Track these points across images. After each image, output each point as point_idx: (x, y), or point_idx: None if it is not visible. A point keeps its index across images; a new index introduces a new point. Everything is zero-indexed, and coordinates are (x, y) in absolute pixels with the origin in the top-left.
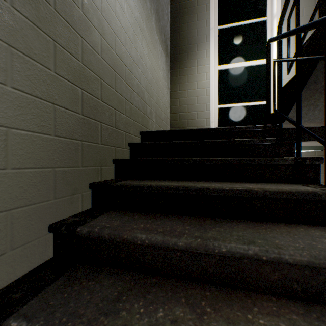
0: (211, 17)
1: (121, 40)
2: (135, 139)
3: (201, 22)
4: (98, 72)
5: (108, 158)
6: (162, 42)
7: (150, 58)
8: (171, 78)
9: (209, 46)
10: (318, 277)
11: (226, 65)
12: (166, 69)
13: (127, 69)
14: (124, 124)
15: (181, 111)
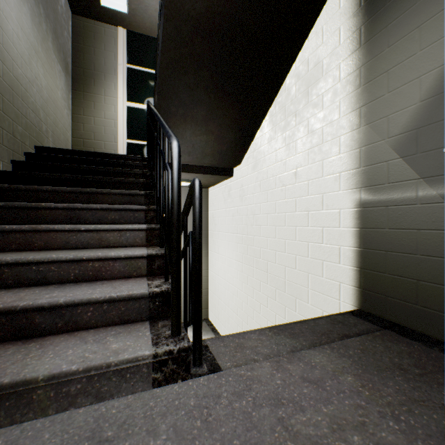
0: (119, 53)
1: (18, 64)
2: (31, 151)
3: (110, 53)
4: (0, 90)
5: (8, 157)
6: (62, 60)
7: (46, 78)
8: (74, 99)
9: (118, 80)
10: (125, 199)
11: (136, 104)
12: (66, 88)
13: (23, 88)
14: (21, 134)
15: (86, 138)
